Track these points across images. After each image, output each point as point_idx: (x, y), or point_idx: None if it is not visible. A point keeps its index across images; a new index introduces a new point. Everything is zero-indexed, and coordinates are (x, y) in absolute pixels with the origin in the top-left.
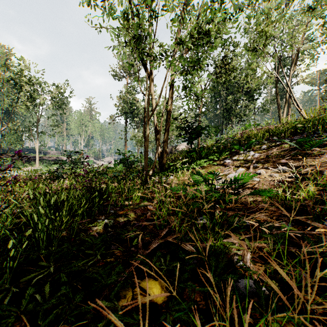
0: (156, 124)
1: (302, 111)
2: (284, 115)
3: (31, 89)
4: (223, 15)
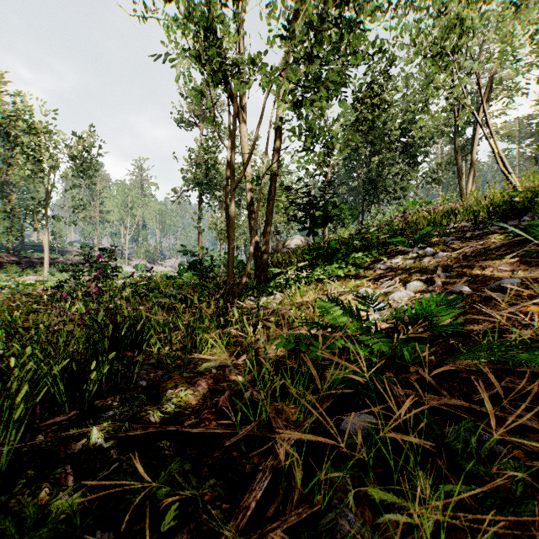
0: (250, 200)
1: (511, 176)
2: (469, 187)
3: (34, 140)
4: None
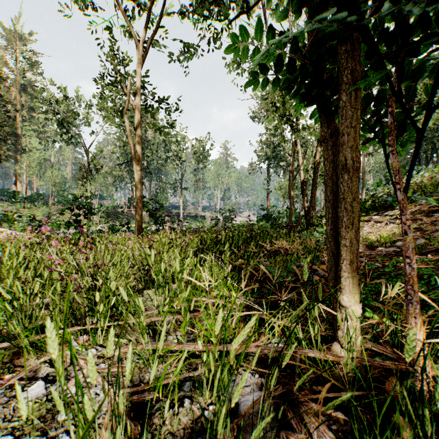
0: (302, 180)
1: None
2: None
3: (178, 148)
4: None
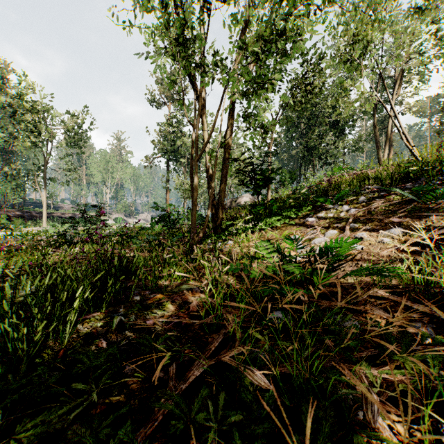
0: (209, 167)
1: (413, 148)
2: (386, 155)
3: (35, 118)
4: (305, 8)
